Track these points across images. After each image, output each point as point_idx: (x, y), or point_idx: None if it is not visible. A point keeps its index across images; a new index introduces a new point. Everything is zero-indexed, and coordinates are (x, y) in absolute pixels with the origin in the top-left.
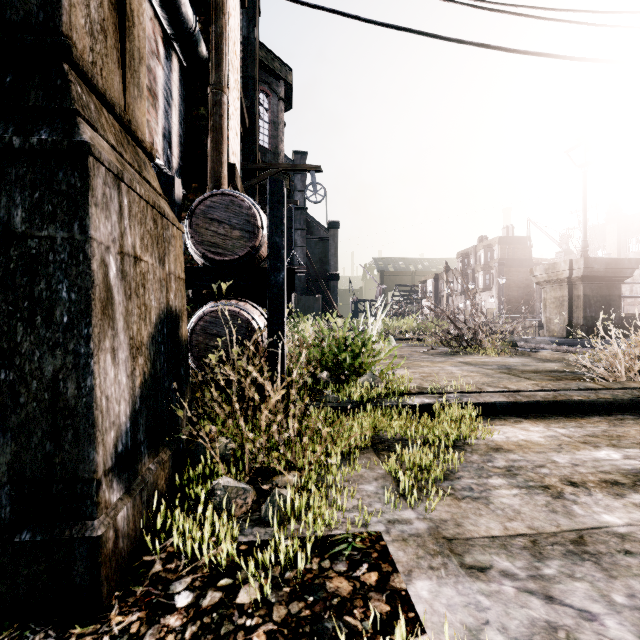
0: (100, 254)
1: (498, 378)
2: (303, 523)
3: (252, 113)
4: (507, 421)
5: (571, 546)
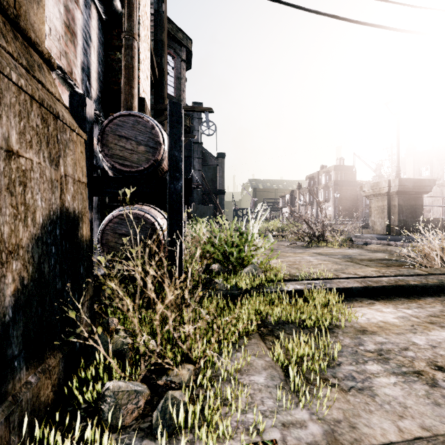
0: None
1: (345, 265)
2: None
3: (161, 67)
4: (363, 303)
5: None
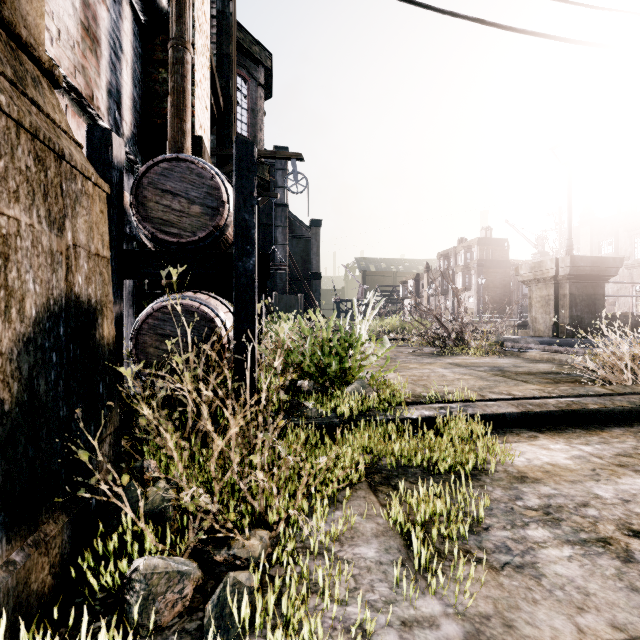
0: None
1: (494, 381)
2: None
3: (227, 94)
4: (521, 436)
5: None
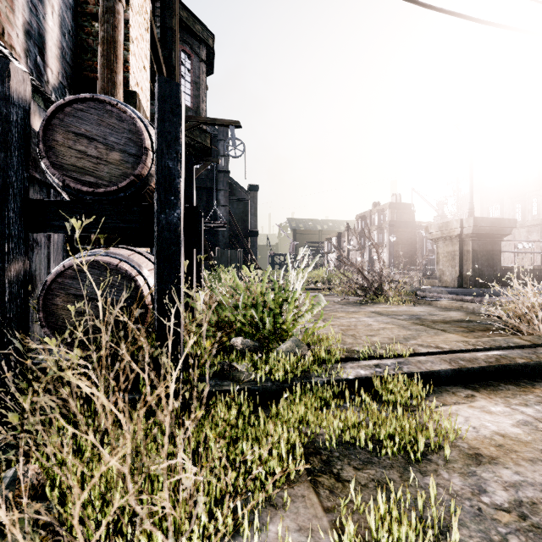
0: None
1: (415, 330)
2: None
3: (170, 64)
4: (458, 396)
5: None
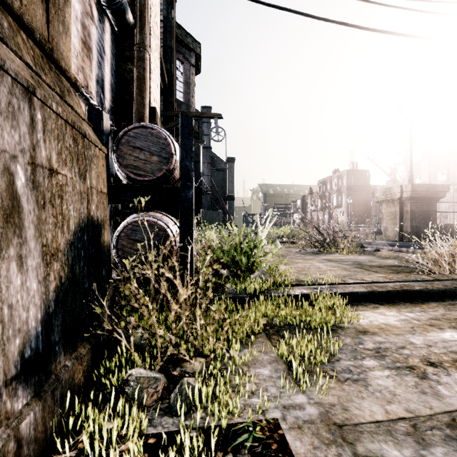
0: (3, 162)
1: (354, 271)
2: (207, 419)
3: (170, 74)
4: (367, 307)
5: (448, 430)
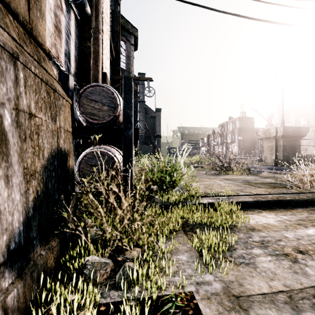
0: None
1: (244, 187)
2: (143, 293)
3: (116, 50)
4: (254, 212)
5: (314, 300)
